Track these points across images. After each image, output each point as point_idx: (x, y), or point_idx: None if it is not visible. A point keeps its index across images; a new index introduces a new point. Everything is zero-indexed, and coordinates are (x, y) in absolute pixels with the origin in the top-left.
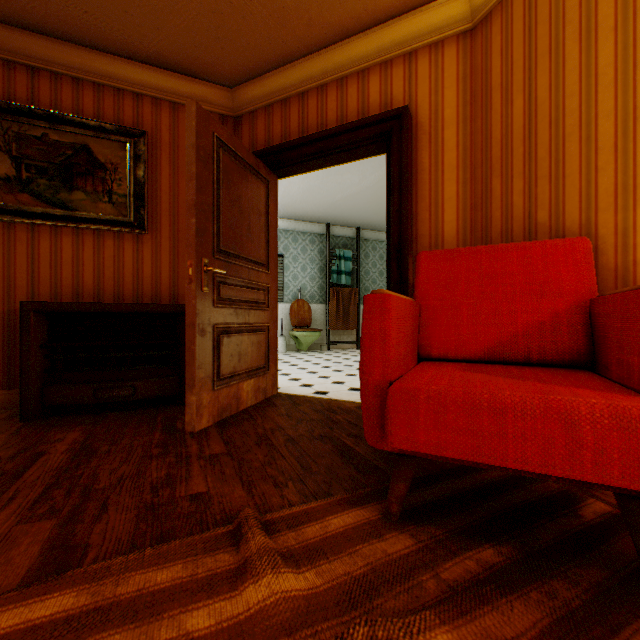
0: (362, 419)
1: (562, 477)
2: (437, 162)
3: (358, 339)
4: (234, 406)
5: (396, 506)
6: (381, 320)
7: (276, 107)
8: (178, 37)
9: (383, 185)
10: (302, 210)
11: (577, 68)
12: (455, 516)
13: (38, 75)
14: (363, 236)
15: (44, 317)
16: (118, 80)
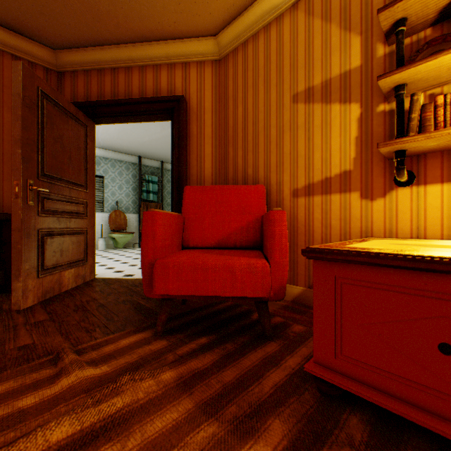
0: None
1: (234, 298)
2: (201, 132)
3: None
4: (57, 289)
5: (161, 327)
6: (153, 226)
7: (94, 73)
8: (4, 1)
9: None
10: (119, 144)
11: (263, 99)
12: (193, 328)
13: None
14: (166, 167)
15: None
16: None
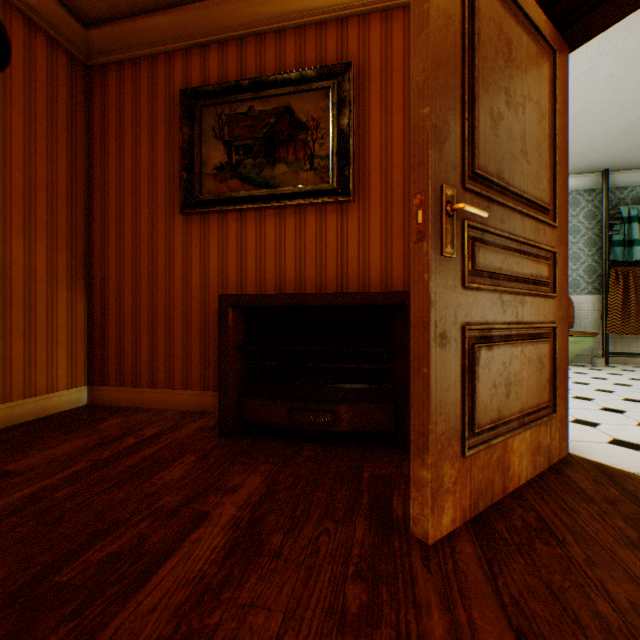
0: None
1: None
2: None
3: None
4: (496, 485)
5: None
6: None
7: None
8: None
9: None
10: None
11: None
12: None
13: (245, 45)
14: None
15: (240, 313)
16: (319, 11)
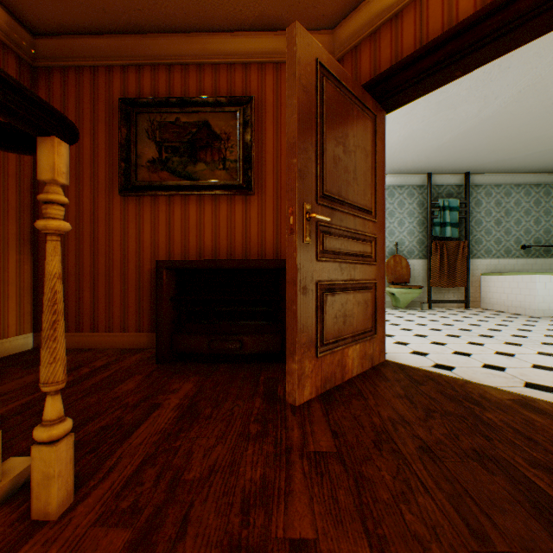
0: (537, 429)
1: None
2: None
3: (466, 298)
4: (338, 375)
5: None
6: None
7: (383, 29)
8: None
9: (513, 109)
10: (400, 162)
11: None
12: None
13: (173, 70)
14: (473, 181)
15: (172, 273)
16: (229, 55)
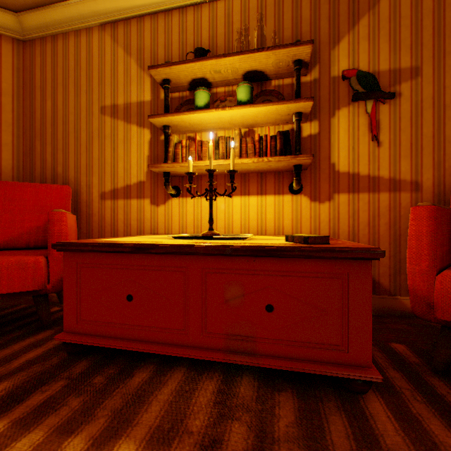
0: None
1: (6, 296)
2: None
3: None
4: None
5: None
6: None
7: None
8: None
9: None
10: None
11: (75, 101)
12: None
13: None
14: None
15: None
16: None
